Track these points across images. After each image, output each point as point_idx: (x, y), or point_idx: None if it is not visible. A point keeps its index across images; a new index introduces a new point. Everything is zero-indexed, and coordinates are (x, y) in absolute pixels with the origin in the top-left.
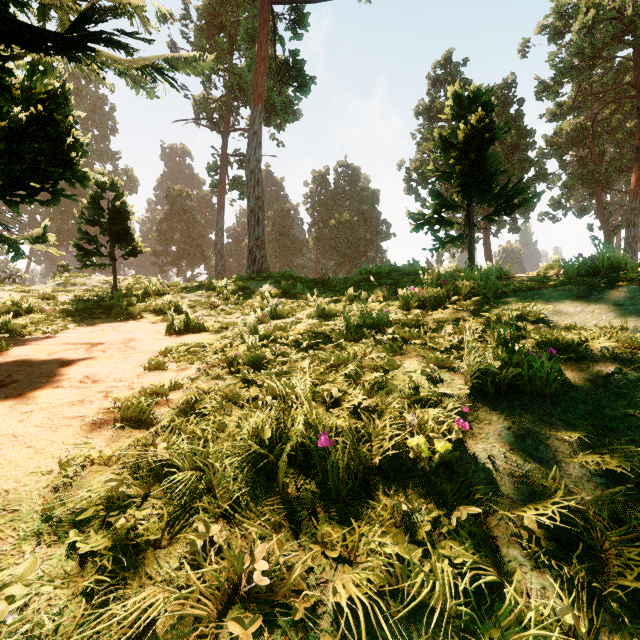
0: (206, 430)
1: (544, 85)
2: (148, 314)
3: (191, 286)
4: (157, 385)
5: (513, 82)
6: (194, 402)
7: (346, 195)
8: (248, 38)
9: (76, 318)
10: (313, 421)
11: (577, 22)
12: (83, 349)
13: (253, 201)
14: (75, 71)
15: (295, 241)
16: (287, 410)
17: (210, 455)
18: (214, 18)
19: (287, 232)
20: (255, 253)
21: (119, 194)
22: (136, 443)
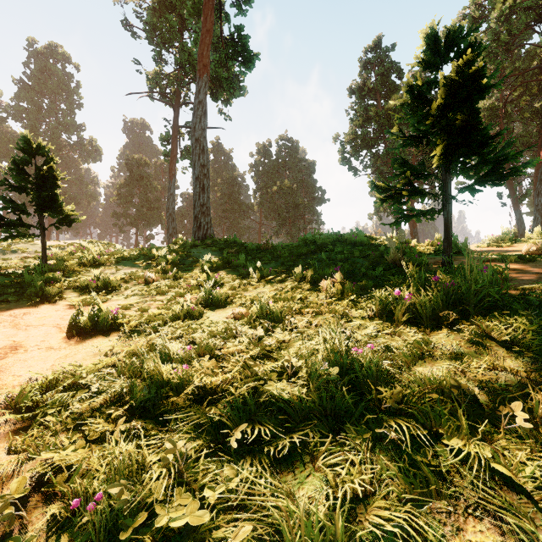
0: None
1: None
2: (71, 293)
3: (131, 255)
4: None
5: None
6: None
7: (286, 165)
8: (194, 12)
9: None
10: None
11: (496, 10)
12: None
13: (198, 169)
14: (43, 51)
15: (242, 205)
16: None
17: None
18: None
19: (234, 197)
20: (200, 219)
21: (48, 159)
22: None
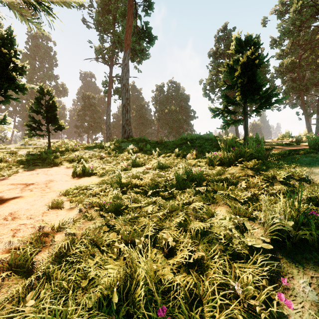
0: (72, 279)
1: (274, 41)
2: (65, 162)
3: (91, 146)
4: (50, 226)
5: (258, 39)
6: (70, 244)
7: (173, 97)
8: (122, 15)
9: (24, 165)
10: (153, 291)
11: (292, 8)
12: (19, 188)
13: (124, 100)
14: (36, 34)
15: (147, 120)
16: (134, 265)
17: (67, 316)
18: (105, 6)
19: (143, 116)
20: (125, 127)
21: (51, 97)
22: (13, 295)
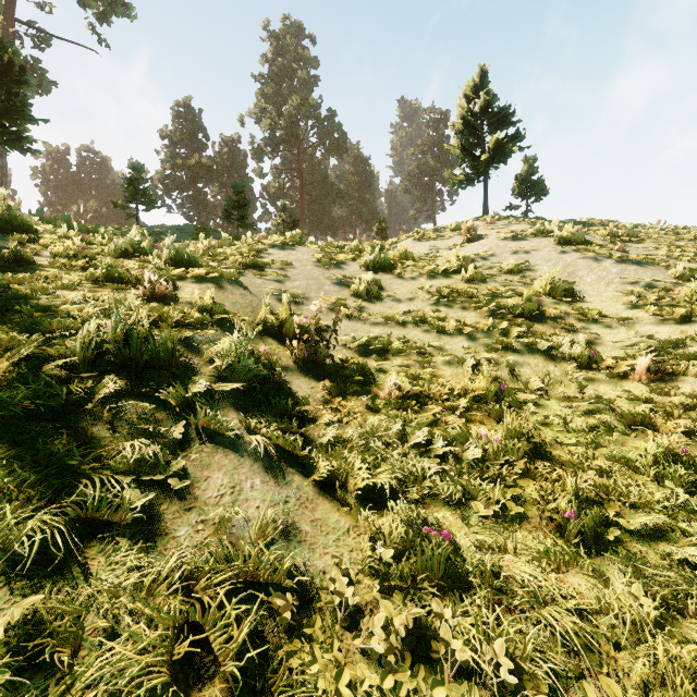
0: None
1: (255, 151)
2: None
3: None
4: None
5: (239, 139)
6: None
7: (93, 183)
8: None
9: None
10: None
11: (262, 122)
12: None
13: None
14: None
15: None
16: None
17: None
18: None
19: None
20: None
21: None
22: None
